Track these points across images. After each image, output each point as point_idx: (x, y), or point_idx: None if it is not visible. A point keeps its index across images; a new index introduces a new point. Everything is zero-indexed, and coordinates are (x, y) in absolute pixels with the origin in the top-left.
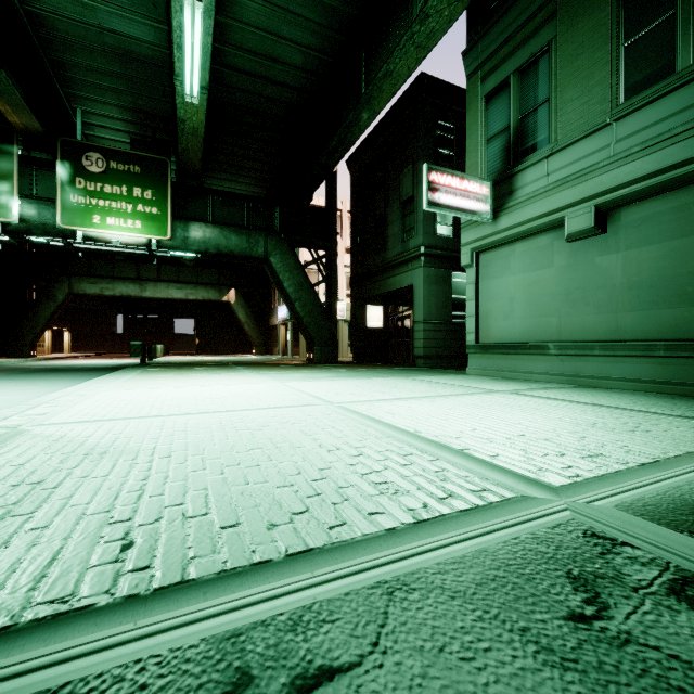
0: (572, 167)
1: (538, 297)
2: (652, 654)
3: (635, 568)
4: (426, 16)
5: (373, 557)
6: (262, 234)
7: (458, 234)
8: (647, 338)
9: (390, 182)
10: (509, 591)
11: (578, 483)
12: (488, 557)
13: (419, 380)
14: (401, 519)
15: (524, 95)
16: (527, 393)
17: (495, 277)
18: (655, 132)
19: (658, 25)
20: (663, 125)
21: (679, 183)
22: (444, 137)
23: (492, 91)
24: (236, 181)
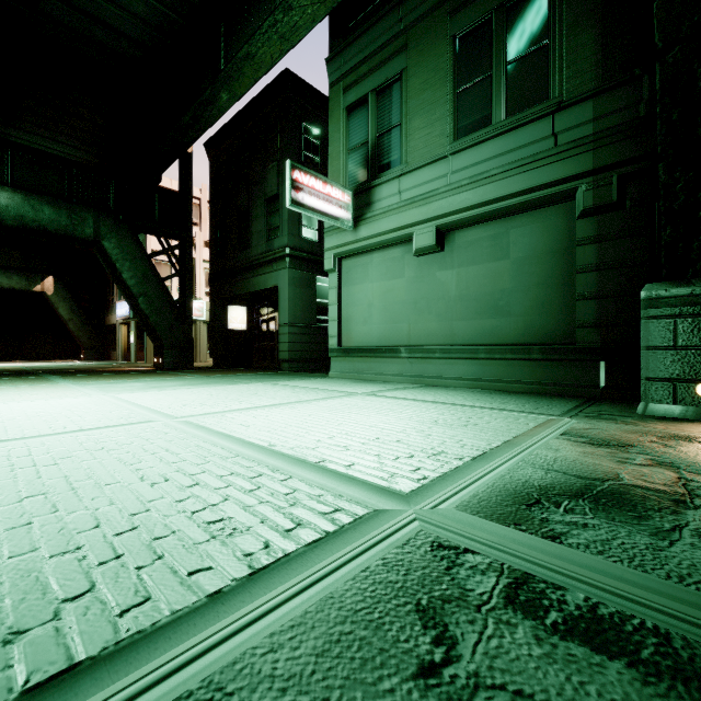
0: (419, 189)
1: (392, 305)
2: (499, 698)
3: (477, 580)
4: (290, 7)
5: (179, 651)
6: (92, 211)
7: (322, 239)
8: (473, 343)
9: (254, 176)
10: (355, 654)
11: (425, 485)
12: (334, 607)
13: (282, 385)
14: (233, 573)
15: (380, 115)
16: (383, 394)
17: (355, 283)
18: (479, 171)
19: (481, 81)
20: (484, 165)
21: (494, 216)
22: (309, 140)
23: (353, 104)
24: (53, 139)
